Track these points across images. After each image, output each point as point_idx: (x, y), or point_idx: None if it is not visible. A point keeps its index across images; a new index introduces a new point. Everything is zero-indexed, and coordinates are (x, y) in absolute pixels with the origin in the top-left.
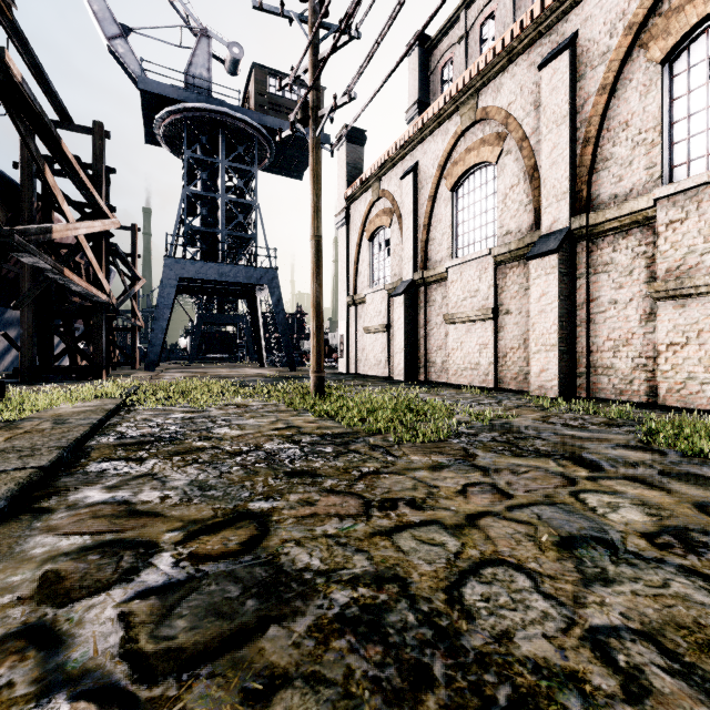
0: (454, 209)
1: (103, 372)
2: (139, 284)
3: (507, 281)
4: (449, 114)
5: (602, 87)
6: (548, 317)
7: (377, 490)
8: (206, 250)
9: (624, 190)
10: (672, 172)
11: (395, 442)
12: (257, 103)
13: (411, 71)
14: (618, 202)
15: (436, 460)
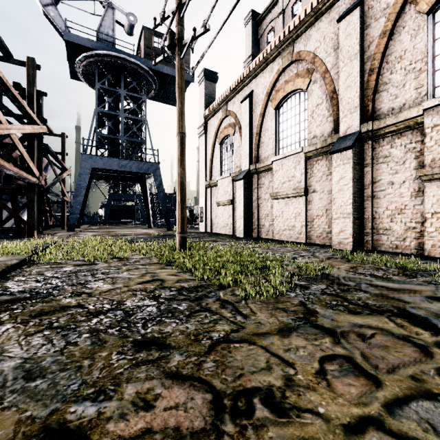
0: (277, 122)
1: (35, 232)
2: (66, 173)
3: (314, 169)
4: (274, 58)
5: (383, 32)
6: (345, 194)
7: (228, 373)
8: (111, 150)
9: (398, 104)
10: (434, 91)
11: (242, 298)
12: (146, 53)
13: (247, 36)
14: (394, 113)
15: (282, 320)
